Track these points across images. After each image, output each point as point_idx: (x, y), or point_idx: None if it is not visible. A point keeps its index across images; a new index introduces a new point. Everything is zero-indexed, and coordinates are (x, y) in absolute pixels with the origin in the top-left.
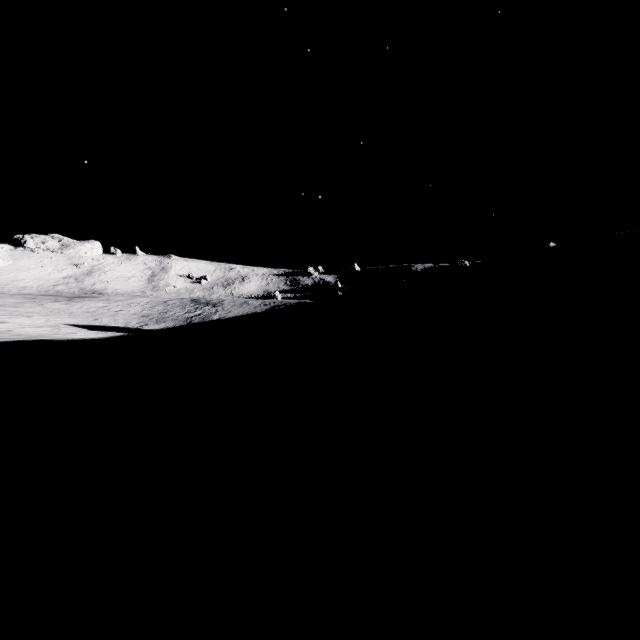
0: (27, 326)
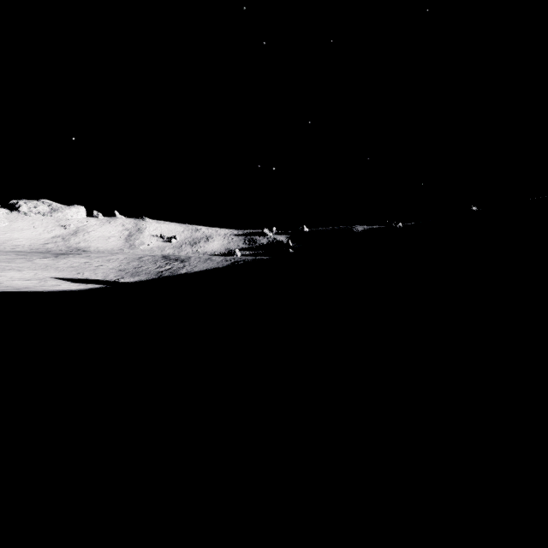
0: (17, 279)
